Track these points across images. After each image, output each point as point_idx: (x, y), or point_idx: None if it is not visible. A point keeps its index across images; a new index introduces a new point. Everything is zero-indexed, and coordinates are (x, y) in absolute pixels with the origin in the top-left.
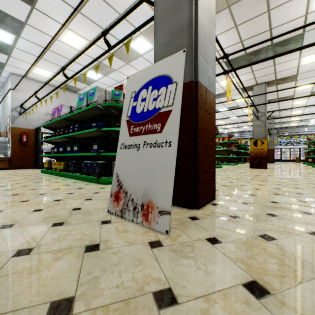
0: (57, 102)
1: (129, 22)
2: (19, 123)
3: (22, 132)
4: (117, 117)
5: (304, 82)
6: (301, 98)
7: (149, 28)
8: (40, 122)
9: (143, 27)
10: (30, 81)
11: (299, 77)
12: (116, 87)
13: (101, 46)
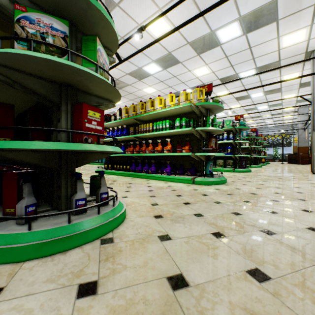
0: None
1: None
2: None
3: None
4: None
5: None
6: None
7: None
8: None
9: None
10: None
11: None
12: None
13: None
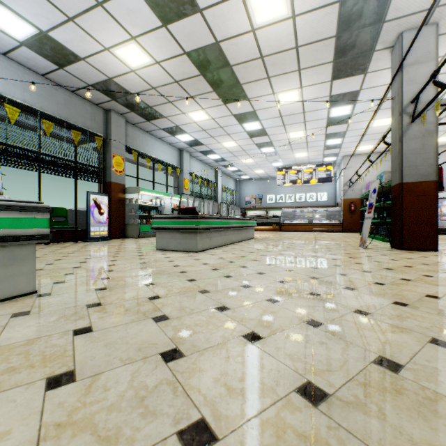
0: (382, 167)
1: None
2: (348, 195)
3: (351, 202)
4: None
5: None
6: None
7: None
8: None
9: None
10: (356, 157)
11: None
12: None
13: None
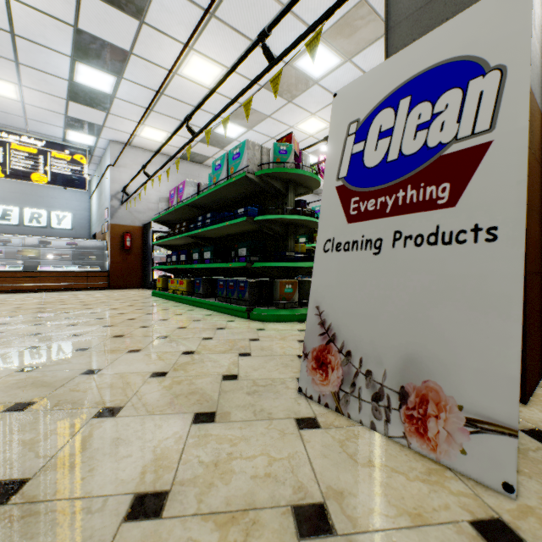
0: (174, 182)
1: (299, 19)
2: (121, 218)
3: (125, 232)
4: (282, 196)
5: None
6: None
7: (337, 23)
8: (149, 215)
9: (326, 24)
10: (135, 151)
11: None
12: (279, 140)
13: (246, 74)
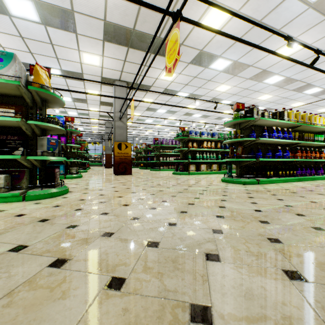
0: None
1: None
2: None
3: None
4: None
5: (150, 96)
6: (139, 111)
7: None
8: None
9: None
10: None
11: (151, 89)
12: None
13: None
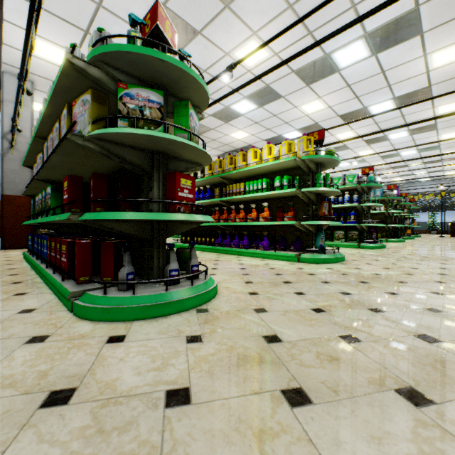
0: None
1: None
2: None
3: None
4: None
5: None
6: None
7: None
8: None
9: None
10: None
11: (256, 146)
12: None
13: None
